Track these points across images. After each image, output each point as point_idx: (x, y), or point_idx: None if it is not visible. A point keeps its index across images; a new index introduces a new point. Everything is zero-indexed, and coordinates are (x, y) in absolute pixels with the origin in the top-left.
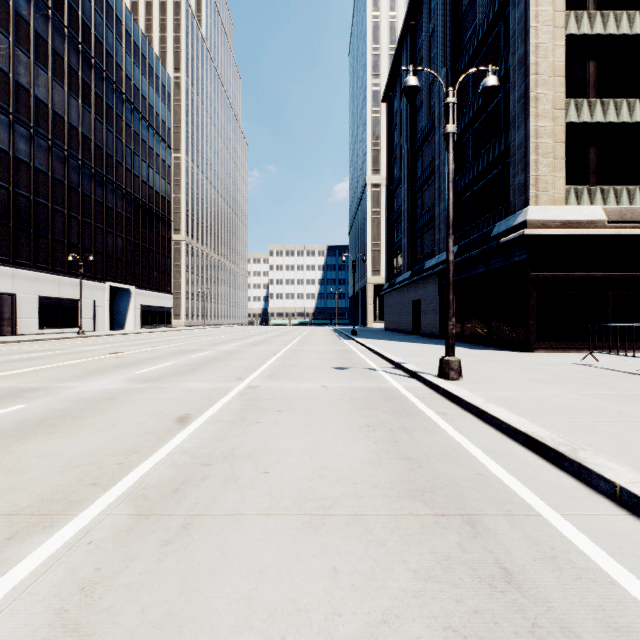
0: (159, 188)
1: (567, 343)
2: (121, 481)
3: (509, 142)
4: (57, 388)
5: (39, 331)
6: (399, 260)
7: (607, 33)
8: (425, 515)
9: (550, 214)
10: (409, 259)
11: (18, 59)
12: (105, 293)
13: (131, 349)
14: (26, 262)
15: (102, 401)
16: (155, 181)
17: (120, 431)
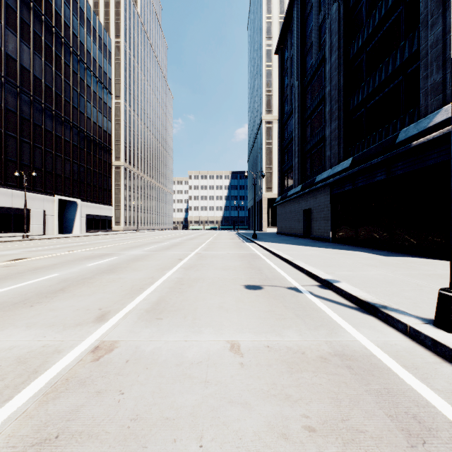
0: (101, 124)
1: None
2: None
3: (415, 48)
4: None
5: None
6: (289, 178)
7: None
8: None
9: None
10: (299, 175)
11: None
12: (54, 204)
13: (43, 254)
14: None
15: None
16: (98, 118)
17: None
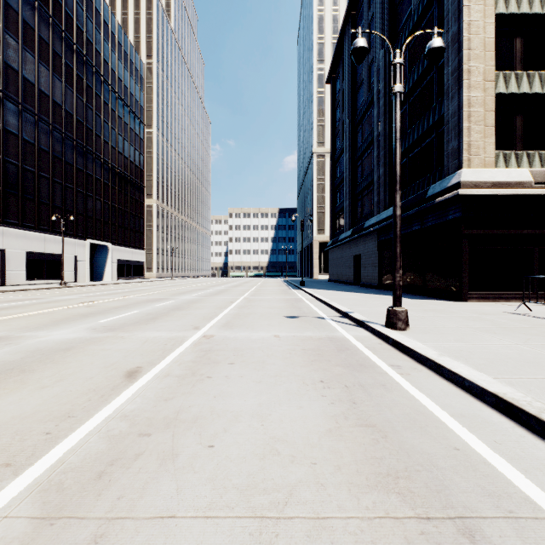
0: (133, 158)
1: (497, 293)
2: (39, 460)
3: (443, 112)
4: (19, 338)
5: (26, 282)
6: (341, 220)
7: (533, 12)
8: (406, 519)
9: (482, 176)
10: (350, 219)
11: (7, 43)
12: (85, 249)
13: (103, 298)
14: (15, 221)
15: (57, 352)
16: (130, 152)
17: (63, 388)
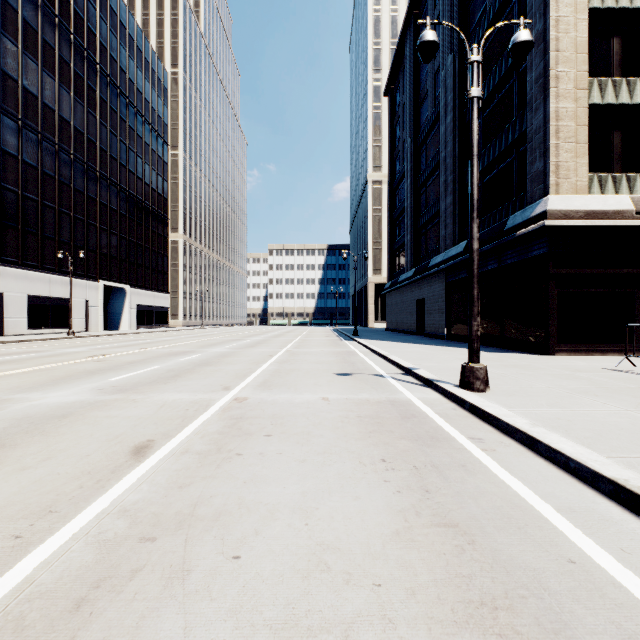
0: (155, 185)
1: (591, 345)
2: None
3: (524, 127)
4: (6, 401)
5: (28, 331)
6: (401, 258)
7: (633, 6)
8: None
9: (573, 203)
10: (412, 257)
11: (5, 48)
12: (98, 292)
13: (117, 351)
14: (14, 259)
15: (50, 420)
16: (151, 178)
17: (49, 470)
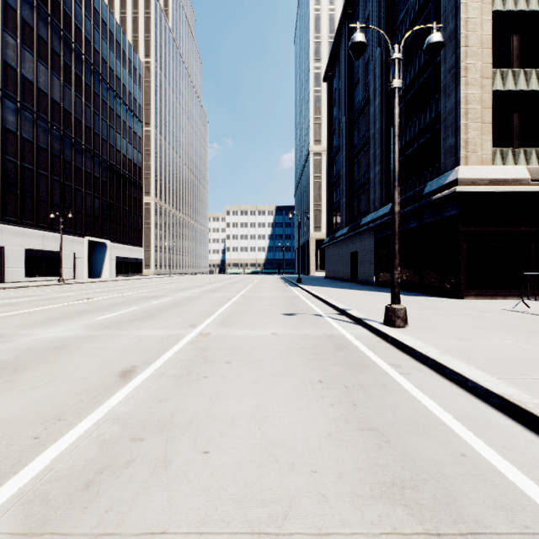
0: (131, 156)
1: (494, 290)
2: (25, 468)
3: (439, 109)
4: (14, 335)
5: (25, 279)
6: (338, 218)
7: (530, 9)
8: (415, 535)
9: (479, 173)
10: (347, 216)
11: (6, 42)
12: (84, 246)
13: (101, 295)
14: (13, 219)
15: (51, 350)
16: (128, 150)
17: (55, 389)
